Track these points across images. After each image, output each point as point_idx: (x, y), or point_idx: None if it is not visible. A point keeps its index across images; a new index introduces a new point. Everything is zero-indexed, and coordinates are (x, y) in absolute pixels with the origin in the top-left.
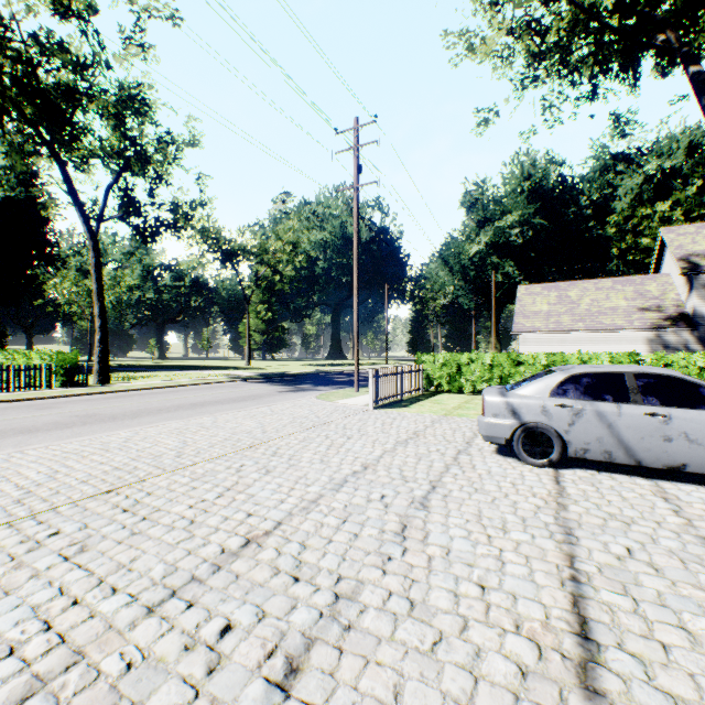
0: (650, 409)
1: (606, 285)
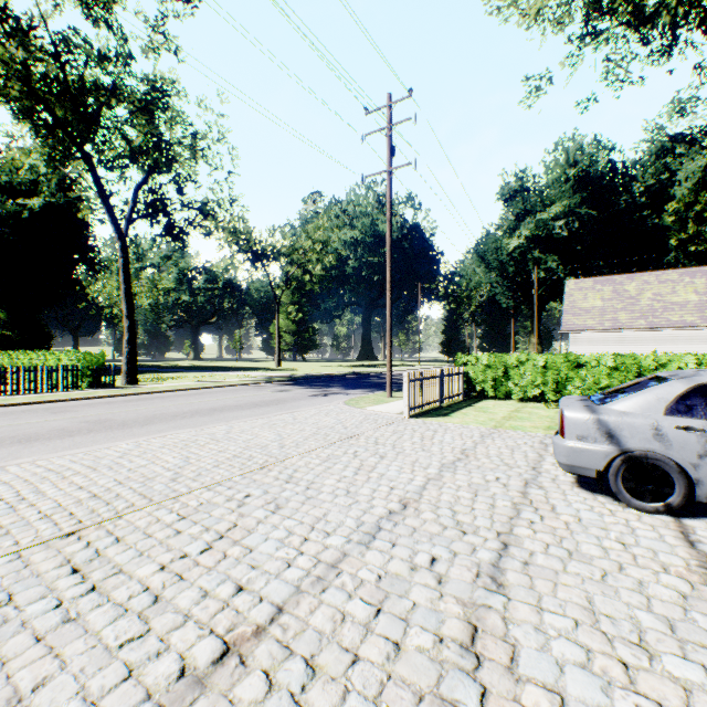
0: None
1: (671, 278)
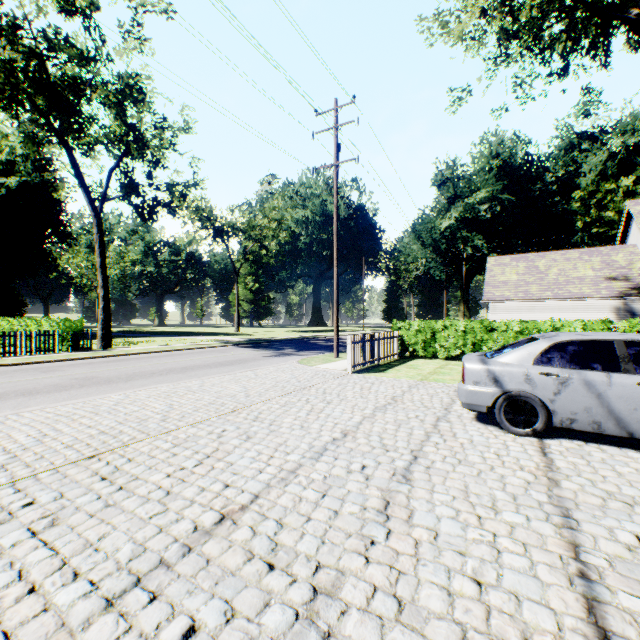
0: None
1: (573, 256)
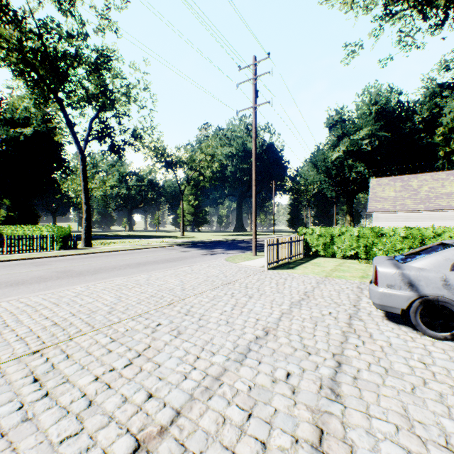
0: None
1: (441, 177)
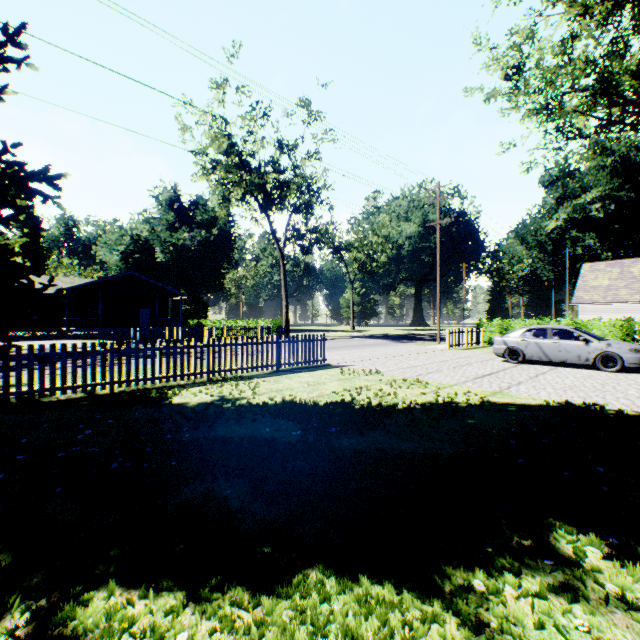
0: (554, 341)
1: None
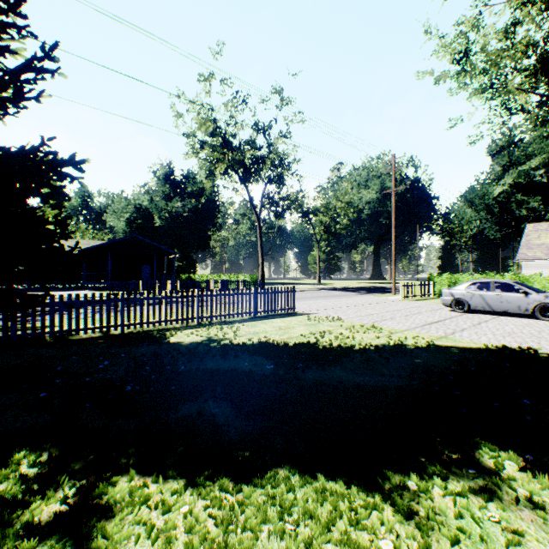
0: (496, 293)
1: None
